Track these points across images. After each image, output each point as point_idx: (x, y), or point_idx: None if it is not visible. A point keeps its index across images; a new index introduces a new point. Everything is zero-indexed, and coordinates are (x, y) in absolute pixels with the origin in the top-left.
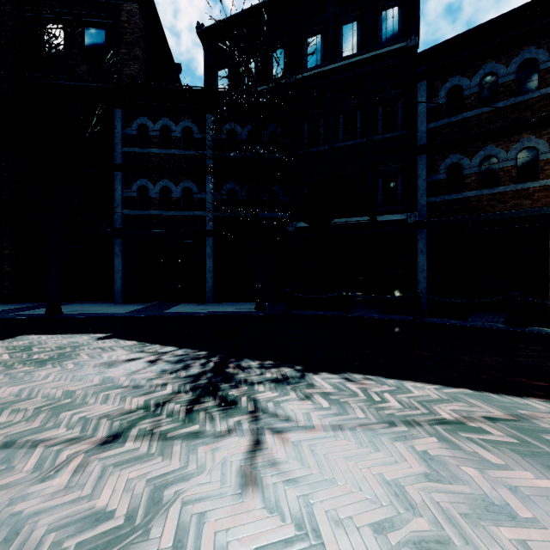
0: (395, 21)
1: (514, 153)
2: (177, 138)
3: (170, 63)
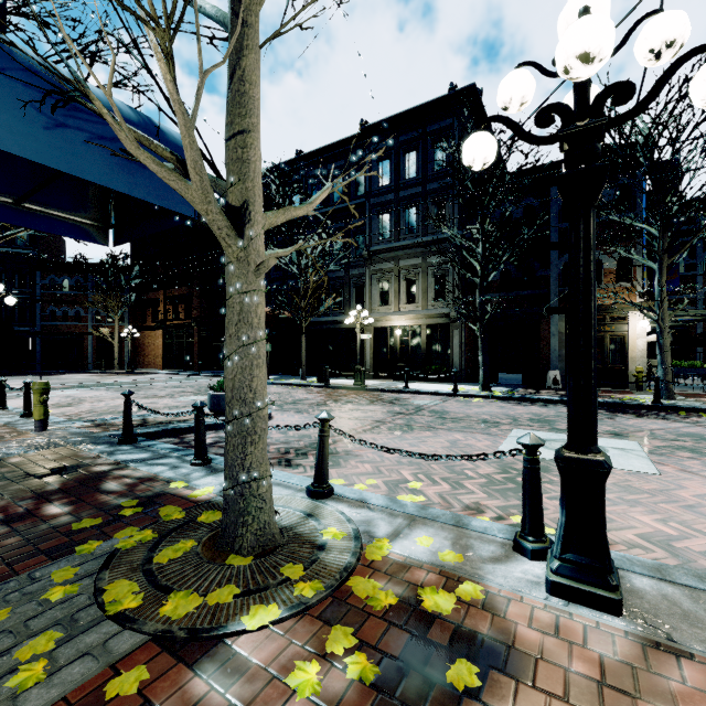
0: (26, 238)
1: (74, 311)
2: None
3: None
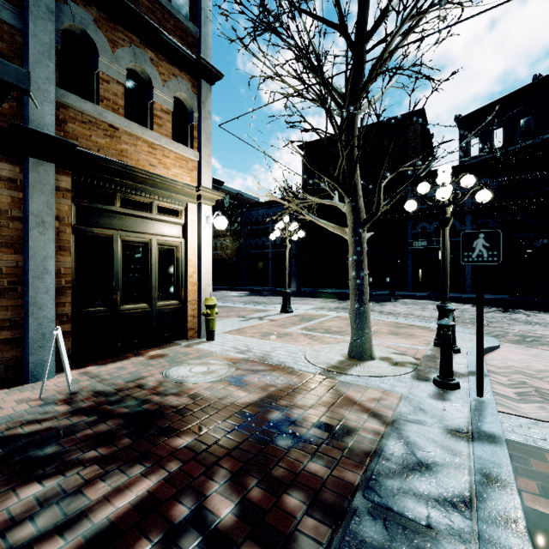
0: None
1: None
2: None
3: (427, 136)
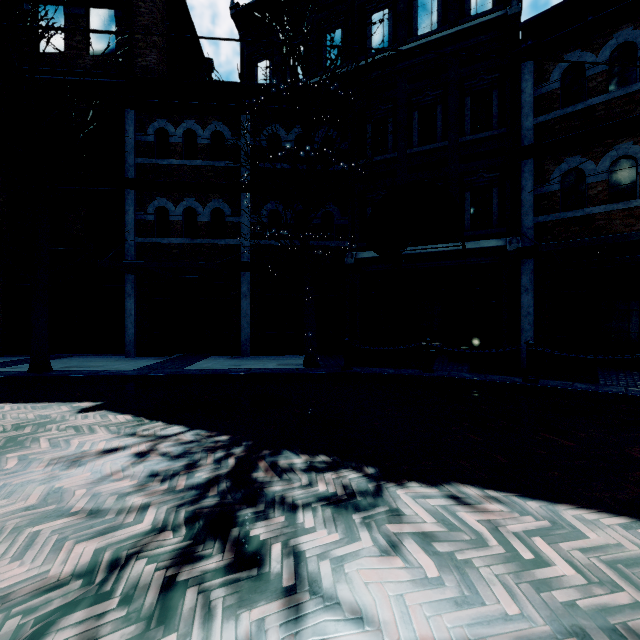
0: None
1: None
2: (204, 146)
3: (199, 57)
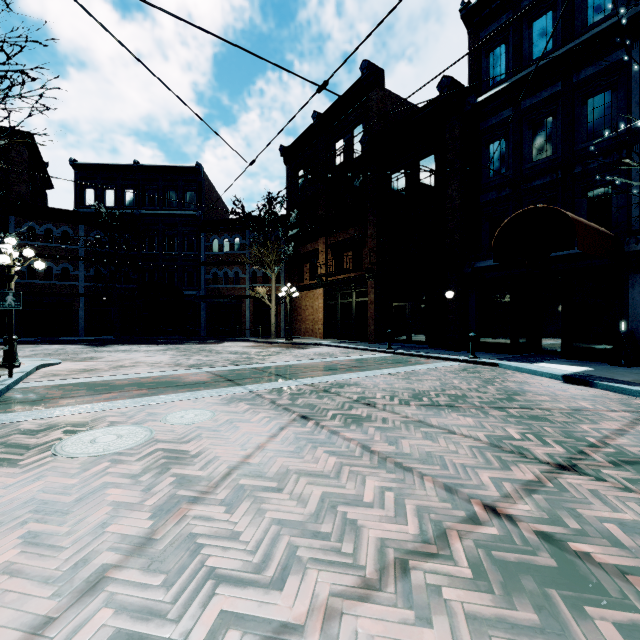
0: (193, 199)
1: (233, 272)
2: (58, 237)
3: (41, 163)
